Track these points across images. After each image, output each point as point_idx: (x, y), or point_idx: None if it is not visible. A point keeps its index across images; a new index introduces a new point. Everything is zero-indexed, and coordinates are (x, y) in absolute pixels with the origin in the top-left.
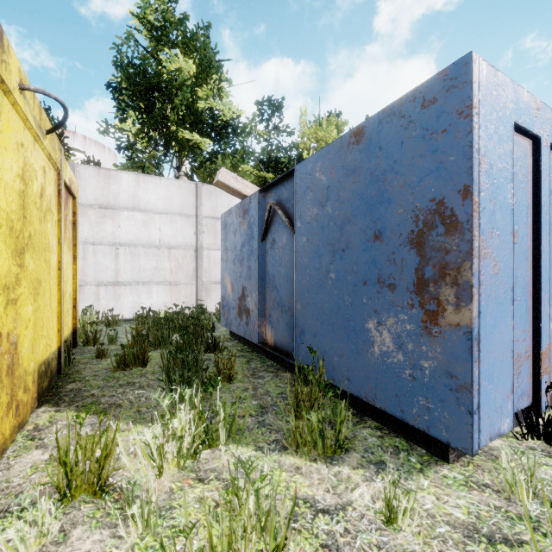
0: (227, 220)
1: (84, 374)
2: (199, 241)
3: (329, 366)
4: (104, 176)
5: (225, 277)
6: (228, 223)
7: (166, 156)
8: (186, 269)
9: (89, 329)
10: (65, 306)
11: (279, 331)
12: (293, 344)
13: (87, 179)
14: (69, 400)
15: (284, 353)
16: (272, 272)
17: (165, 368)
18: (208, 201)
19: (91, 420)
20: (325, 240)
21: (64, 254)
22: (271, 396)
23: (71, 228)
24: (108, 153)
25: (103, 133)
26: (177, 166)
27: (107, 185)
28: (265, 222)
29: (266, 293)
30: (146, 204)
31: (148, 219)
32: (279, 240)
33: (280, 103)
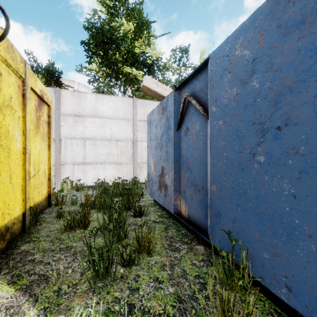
0: (151, 118)
1: (40, 234)
2: (135, 136)
3: (256, 261)
4: (77, 96)
5: (150, 159)
6: (152, 120)
7: (116, 85)
8: (127, 154)
9: (66, 192)
10: (37, 180)
11: (192, 207)
12: (207, 222)
13: (67, 98)
14: (12, 266)
15: (197, 227)
16: (186, 156)
17: (87, 245)
18: (141, 110)
19: (11, 300)
20: (249, 119)
21: (36, 143)
22: (188, 280)
23: (45, 126)
24: (90, 91)
25: (79, 71)
26: (123, 91)
27: (79, 101)
28: (180, 113)
29: (180, 173)
30: (102, 113)
31: (103, 122)
32: (193, 127)
33: (187, 48)
